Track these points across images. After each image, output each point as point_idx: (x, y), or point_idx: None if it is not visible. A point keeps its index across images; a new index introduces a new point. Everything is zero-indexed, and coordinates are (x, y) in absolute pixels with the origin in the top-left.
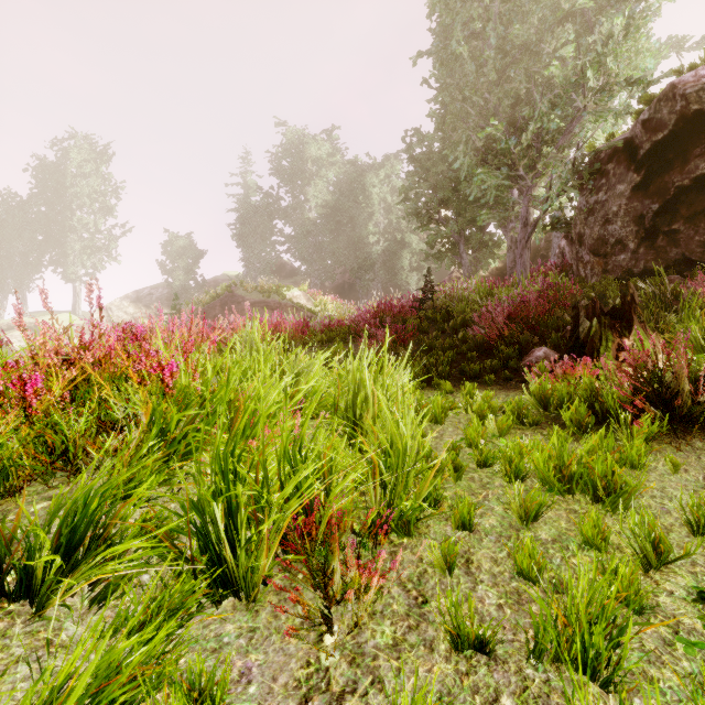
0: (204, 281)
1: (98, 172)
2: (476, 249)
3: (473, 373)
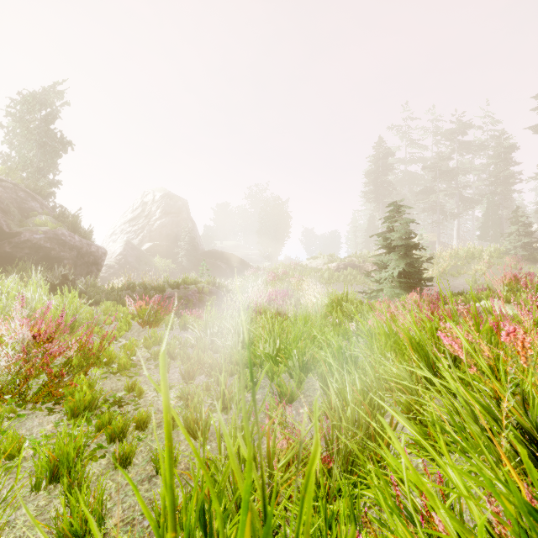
0: None
1: None
2: None
3: None
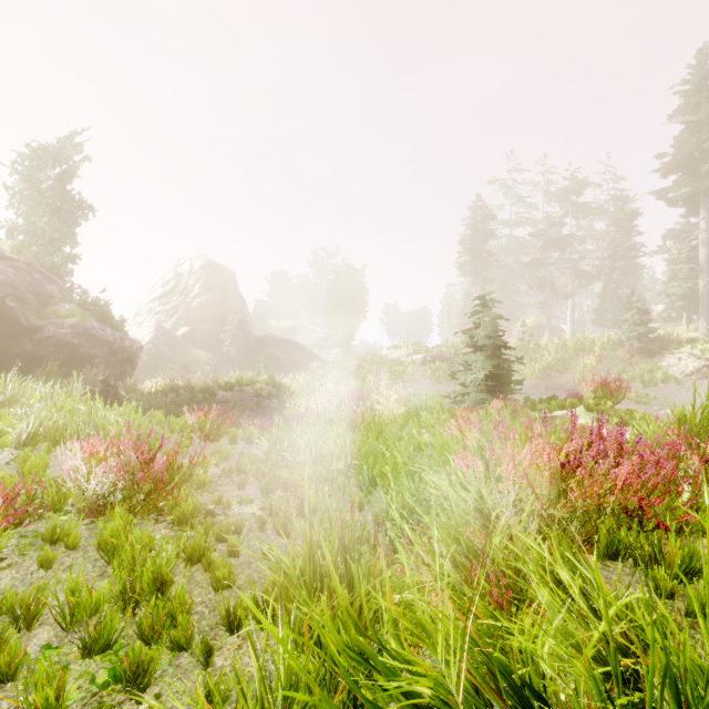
0: None
1: None
2: None
3: None
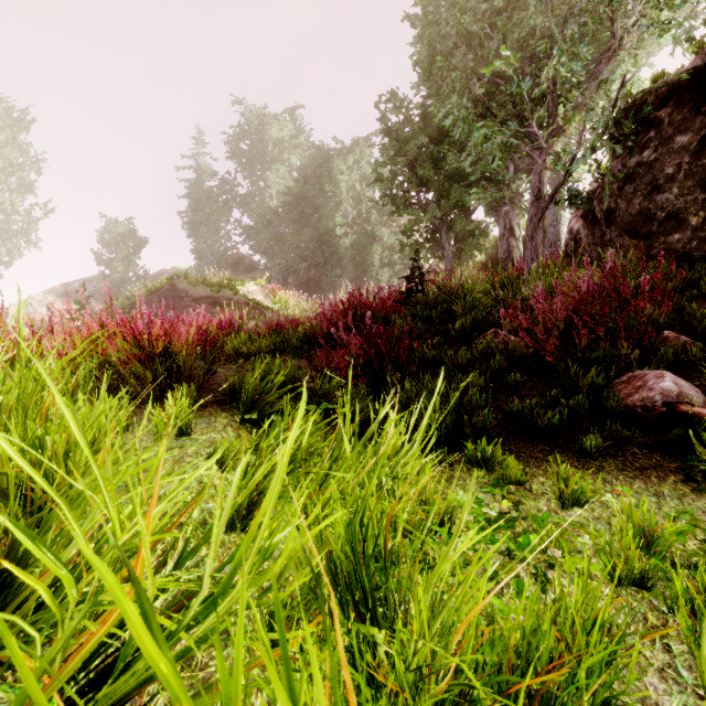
0: (147, 274)
1: (17, 143)
2: (459, 239)
3: (543, 426)
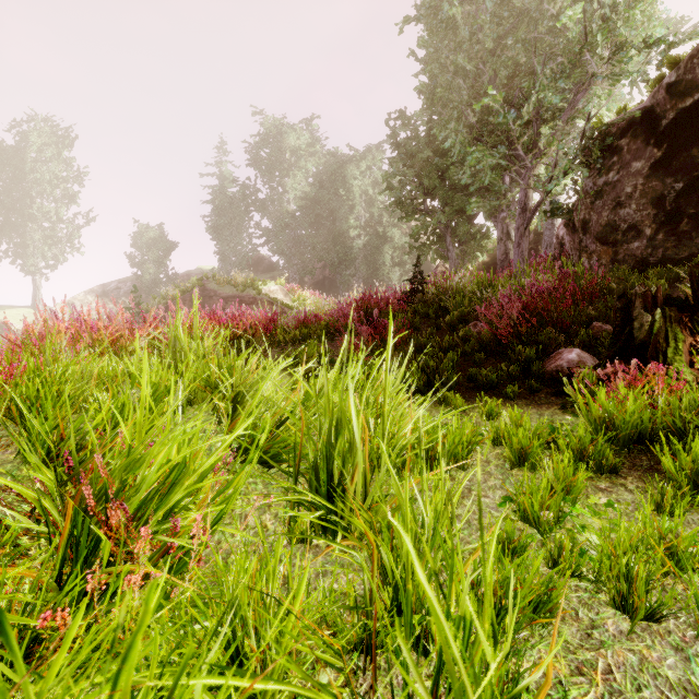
0: (176, 275)
1: (60, 157)
2: (463, 242)
3: (487, 382)
